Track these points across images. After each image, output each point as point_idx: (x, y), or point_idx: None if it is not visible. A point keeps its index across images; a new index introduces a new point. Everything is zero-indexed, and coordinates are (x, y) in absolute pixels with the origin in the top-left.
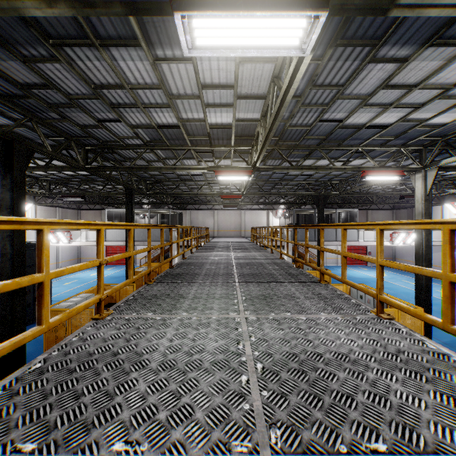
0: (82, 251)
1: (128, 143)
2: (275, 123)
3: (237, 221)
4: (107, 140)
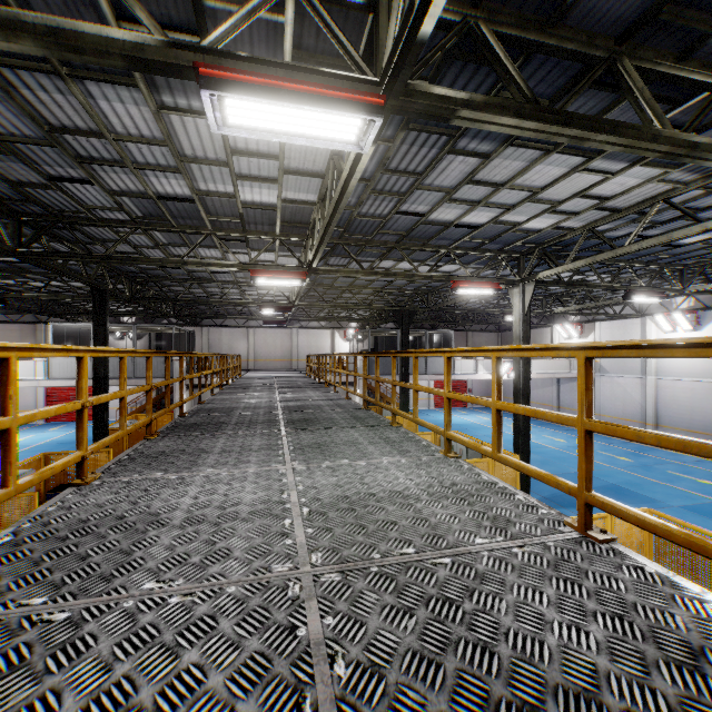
0: None
1: (102, 217)
2: (335, 215)
3: (286, 346)
4: (64, 208)
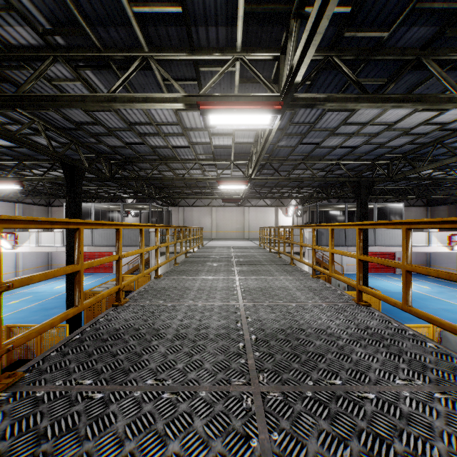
0: (53, 256)
1: (10, 42)
2: None
3: (239, 221)
4: None
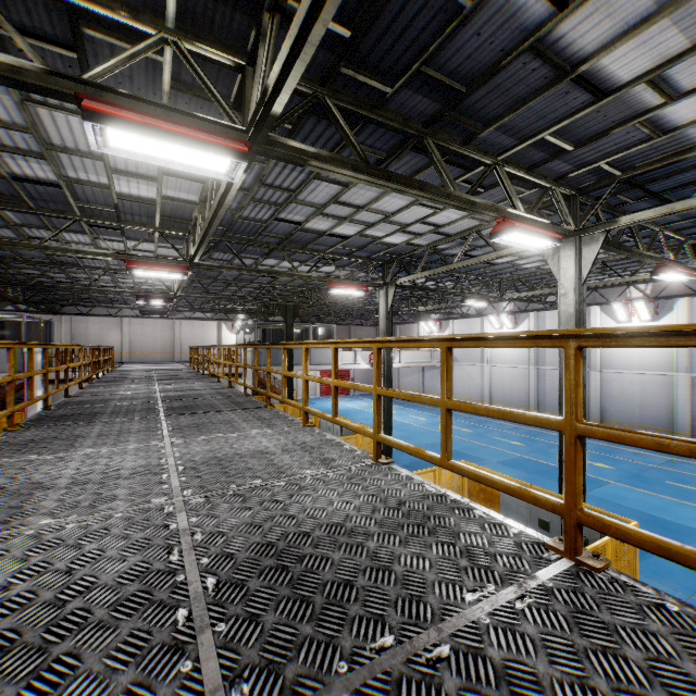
0: None
1: None
2: (215, 221)
3: (167, 337)
4: None
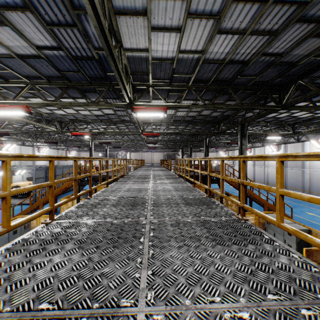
0: None
1: None
2: (118, 76)
3: None
4: None
